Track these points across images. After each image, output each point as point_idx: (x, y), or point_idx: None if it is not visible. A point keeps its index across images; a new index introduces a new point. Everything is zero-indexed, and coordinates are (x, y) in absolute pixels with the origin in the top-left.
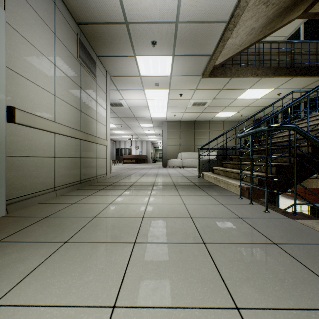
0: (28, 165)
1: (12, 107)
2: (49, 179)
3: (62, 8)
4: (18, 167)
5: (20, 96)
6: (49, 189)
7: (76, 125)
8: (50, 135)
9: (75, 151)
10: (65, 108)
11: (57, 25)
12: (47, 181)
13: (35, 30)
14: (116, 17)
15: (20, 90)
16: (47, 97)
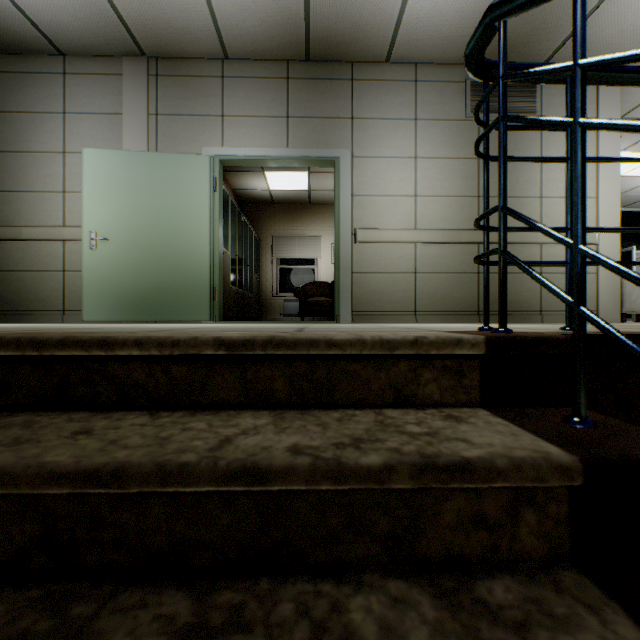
0: (376, 281)
1: (355, 229)
2: (405, 300)
3: (429, 75)
4: (365, 283)
5: (367, 216)
6: (405, 311)
7: (464, 223)
8: (406, 248)
9: (460, 263)
10: (436, 206)
11: (420, 104)
12: (401, 302)
13: (385, 139)
14: (490, 1)
15: (367, 211)
16: (402, 203)
